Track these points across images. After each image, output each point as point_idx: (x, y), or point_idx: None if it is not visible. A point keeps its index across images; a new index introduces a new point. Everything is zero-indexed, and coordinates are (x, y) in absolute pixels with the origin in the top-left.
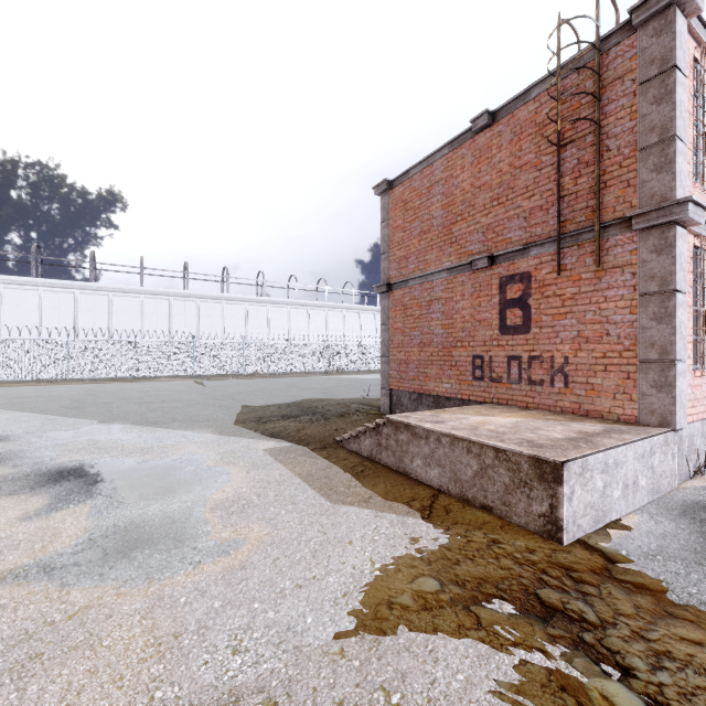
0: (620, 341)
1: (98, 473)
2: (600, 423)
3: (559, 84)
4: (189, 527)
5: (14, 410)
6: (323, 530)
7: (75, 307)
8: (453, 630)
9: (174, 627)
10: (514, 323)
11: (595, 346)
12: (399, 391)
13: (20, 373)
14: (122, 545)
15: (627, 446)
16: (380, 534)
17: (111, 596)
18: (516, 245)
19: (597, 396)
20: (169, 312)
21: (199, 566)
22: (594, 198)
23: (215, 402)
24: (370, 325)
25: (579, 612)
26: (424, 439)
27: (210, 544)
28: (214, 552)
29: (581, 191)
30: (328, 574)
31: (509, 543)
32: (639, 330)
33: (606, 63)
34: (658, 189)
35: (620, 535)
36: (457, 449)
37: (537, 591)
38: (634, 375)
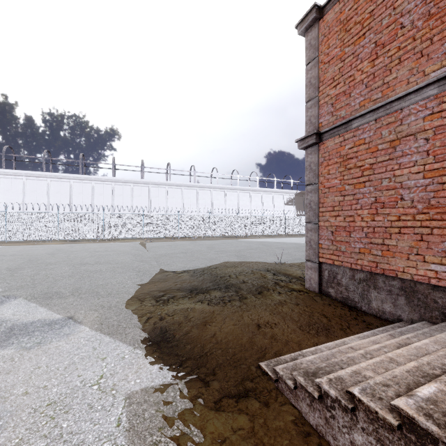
0: None
1: None
2: None
3: None
4: None
5: None
6: None
7: (70, 191)
8: None
9: None
10: None
11: None
12: (334, 265)
13: (26, 235)
14: None
15: None
16: None
17: None
18: None
19: None
20: (131, 194)
21: None
22: None
23: (138, 264)
24: (269, 202)
25: None
26: None
27: None
28: None
29: None
30: None
31: None
32: None
33: None
34: None
35: None
36: None
37: None
38: None
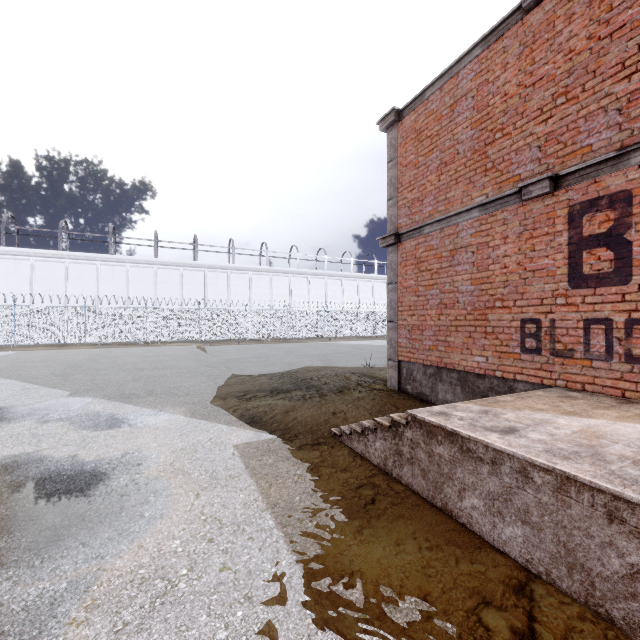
0: None
1: None
2: None
3: None
4: None
5: (2, 377)
6: None
7: (96, 277)
8: None
9: None
10: (597, 270)
11: None
12: (411, 363)
13: (42, 337)
14: None
15: None
16: None
17: None
18: (602, 153)
19: None
20: (180, 281)
21: None
22: None
23: (206, 369)
24: (367, 293)
25: None
26: (487, 464)
27: None
28: None
29: None
30: None
31: None
32: None
33: None
34: None
35: None
36: (575, 503)
37: None
38: None
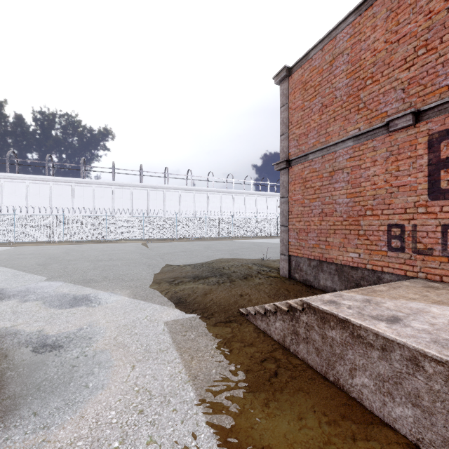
0: None
1: None
2: None
3: None
4: None
5: (1, 266)
6: None
7: (72, 194)
8: None
9: None
10: None
11: None
12: (298, 257)
13: (33, 237)
14: None
15: None
16: None
17: None
18: None
19: None
20: (130, 197)
21: None
22: None
23: (147, 260)
24: (263, 205)
25: None
26: (377, 350)
27: None
28: None
29: None
30: None
31: None
32: None
33: None
34: None
35: None
36: None
37: None
38: None
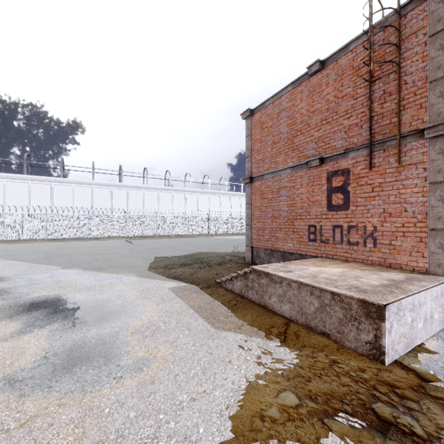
0: (415, 215)
1: (57, 305)
2: (401, 272)
3: (372, 38)
4: (115, 348)
5: (9, 260)
6: (210, 351)
7: (51, 193)
8: (313, 442)
9: (99, 435)
10: (337, 203)
11: (396, 219)
12: (258, 248)
13: (16, 235)
14: (67, 362)
15: (426, 291)
16: (250, 355)
17: (54, 406)
18: (339, 150)
19: (397, 253)
20: (110, 196)
21: (120, 380)
22: (395, 116)
23: (138, 254)
24: (236, 205)
25: (409, 426)
26: (278, 283)
27: (129, 362)
28: (132, 368)
29: (386, 112)
30: (214, 388)
31: (345, 363)
32: (429, 208)
33: (404, 23)
34: (443, 109)
35: (425, 357)
36: (303, 291)
37: (373, 406)
38: (425, 239)
